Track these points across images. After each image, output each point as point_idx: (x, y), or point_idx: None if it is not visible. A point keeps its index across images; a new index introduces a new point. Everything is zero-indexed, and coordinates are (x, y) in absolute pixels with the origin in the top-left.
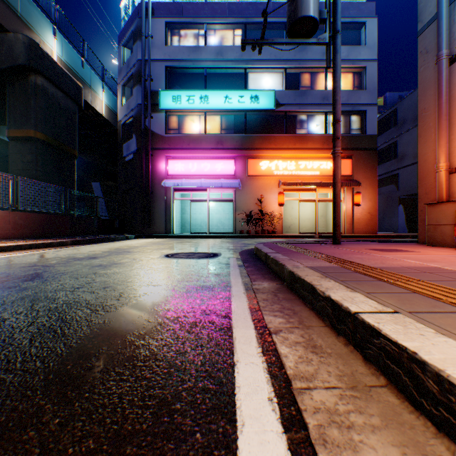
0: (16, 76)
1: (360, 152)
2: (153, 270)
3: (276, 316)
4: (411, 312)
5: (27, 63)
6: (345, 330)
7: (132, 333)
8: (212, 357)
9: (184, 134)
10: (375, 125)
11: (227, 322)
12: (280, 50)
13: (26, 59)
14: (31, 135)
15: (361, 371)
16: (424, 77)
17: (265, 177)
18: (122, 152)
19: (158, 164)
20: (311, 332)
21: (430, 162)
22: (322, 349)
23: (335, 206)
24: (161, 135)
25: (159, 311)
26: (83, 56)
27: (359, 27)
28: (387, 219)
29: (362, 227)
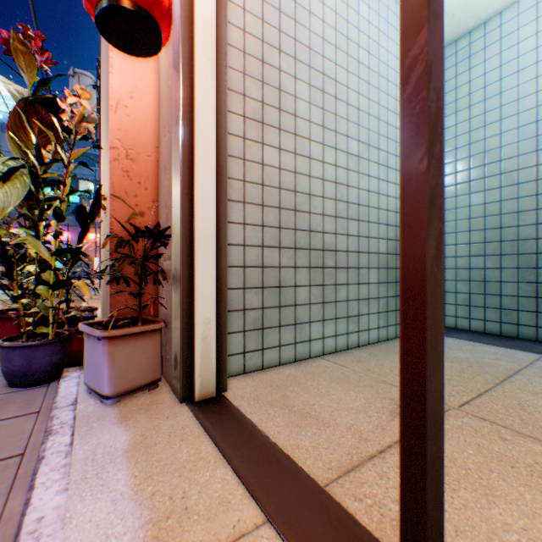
0: None
1: None
2: None
3: None
4: None
5: None
6: None
7: None
8: None
9: None
10: None
11: None
12: None
13: None
14: None
15: None
16: None
17: (93, 243)
18: None
19: None
20: None
21: None
22: None
23: None
24: (11, 212)
25: None
26: None
27: None
28: None
29: None
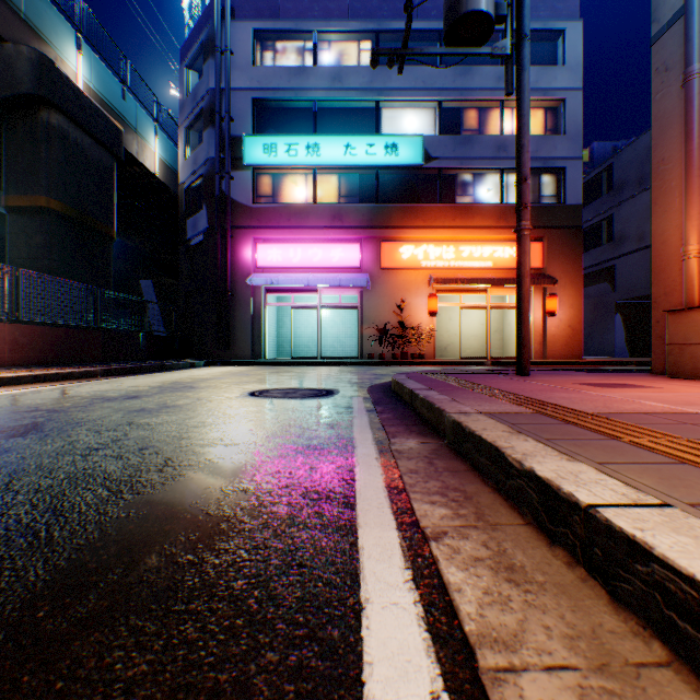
0: (17, 112)
1: (556, 231)
2: (227, 418)
3: (435, 504)
4: (695, 505)
5: (35, 91)
6: (568, 537)
7: (175, 537)
8: (319, 591)
9: (282, 203)
10: (578, 190)
11: (348, 515)
12: (431, 74)
13: (33, 85)
14: (42, 205)
15: (611, 627)
16: (662, 109)
17: (408, 271)
18: (185, 232)
19: (241, 251)
20: (501, 537)
21: (672, 245)
22: (526, 574)
23: (521, 314)
24: (246, 206)
25: (228, 494)
26: (125, 82)
27: (554, 37)
28: (597, 336)
29: (559, 349)
